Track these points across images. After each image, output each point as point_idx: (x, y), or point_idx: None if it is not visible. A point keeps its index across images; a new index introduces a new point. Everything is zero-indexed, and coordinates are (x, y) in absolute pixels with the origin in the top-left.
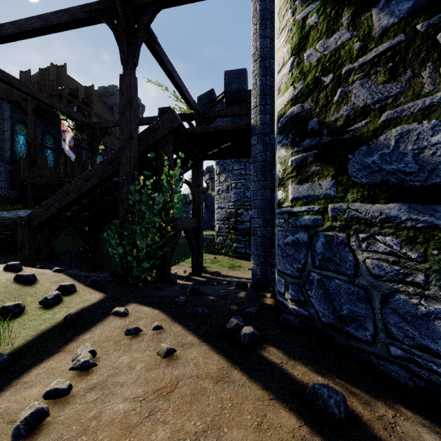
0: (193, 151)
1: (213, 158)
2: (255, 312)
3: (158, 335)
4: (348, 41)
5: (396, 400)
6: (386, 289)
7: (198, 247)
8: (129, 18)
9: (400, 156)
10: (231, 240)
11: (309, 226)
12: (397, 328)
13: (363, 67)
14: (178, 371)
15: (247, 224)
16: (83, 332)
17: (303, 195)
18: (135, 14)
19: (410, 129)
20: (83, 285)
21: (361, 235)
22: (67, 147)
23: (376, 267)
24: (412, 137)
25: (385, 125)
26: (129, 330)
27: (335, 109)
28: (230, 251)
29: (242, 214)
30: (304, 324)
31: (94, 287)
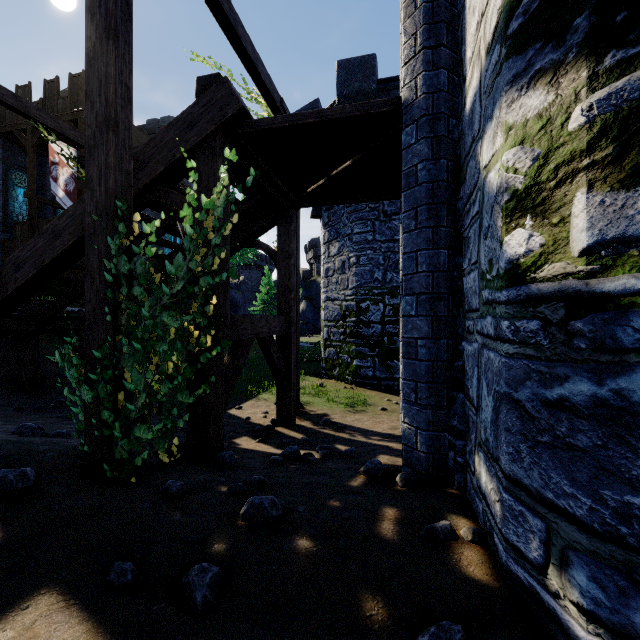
0: (277, 183)
1: (317, 201)
2: None
3: None
4: None
5: None
6: None
7: (288, 370)
8: None
9: None
10: (348, 354)
11: None
12: None
13: None
14: None
15: (377, 327)
16: None
17: None
18: None
19: None
20: None
21: None
22: (62, 191)
23: None
24: None
25: None
26: None
27: None
28: (347, 372)
29: (369, 310)
30: None
31: None
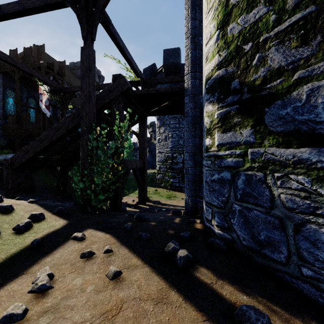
0: (140, 108)
1: (155, 114)
2: (188, 236)
3: (108, 258)
4: (265, 15)
5: (311, 316)
6: (298, 220)
7: (143, 182)
8: (88, 3)
9: (310, 108)
10: (168, 176)
11: (231, 166)
12: (309, 252)
13: (278, 35)
14: (123, 293)
15: (180, 164)
16: (46, 255)
17: (227, 141)
18: (93, 0)
19: (320, 85)
20: (50, 213)
21: (276, 174)
22: (44, 106)
23: (289, 200)
24: (322, 92)
25: (297, 83)
26: (84, 253)
27: (253, 71)
28: (167, 185)
29: (177, 157)
30: (227, 246)
31: (59, 215)
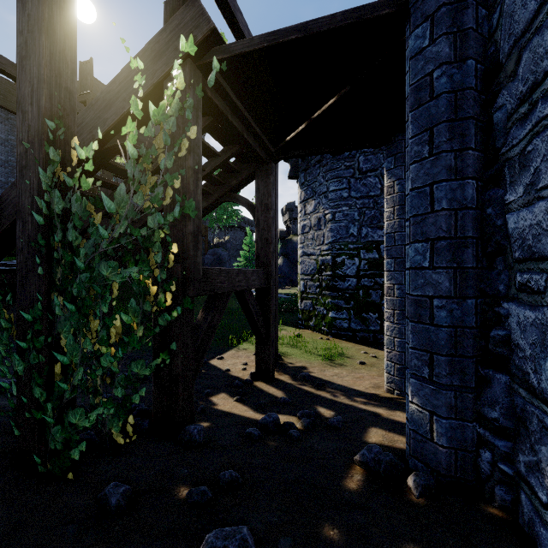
0: (255, 130)
1: (297, 152)
2: None
3: None
4: None
5: None
6: None
7: (266, 324)
8: None
9: None
10: (324, 306)
11: None
12: None
13: None
14: None
15: (352, 280)
16: None
17: None
18: None
19: None
20: None
21: None
22: None
23: None
24: None
25: None
26: None
27: None
28: (323, 324)
29: (344, 264)
30: None
31: None
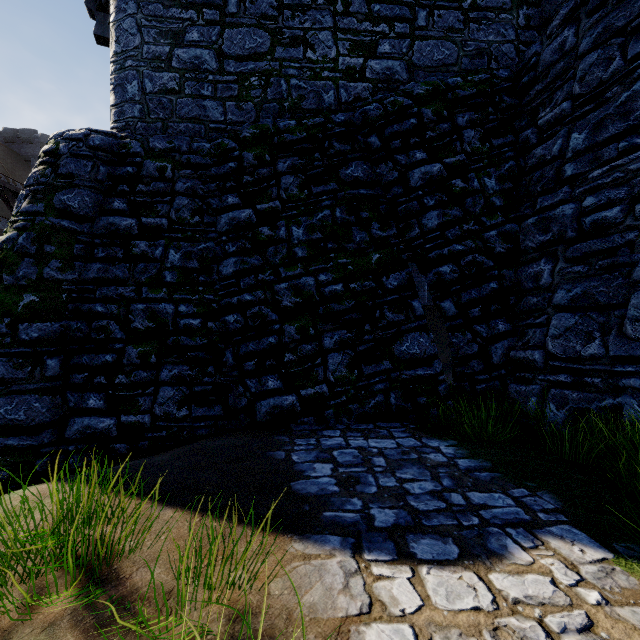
0: None
1: None
2: None
3: None
4: None
5: None
6: None
7: None
8: None
9: None
10: None
11: None
12: None
13: None
14: None
15: None
16: None
17: None
18: None
19: None
20: None
21: None
22: None
23: None
24: None
25: None
26: None
27: None
28: None
29: None
30: None
31: None
